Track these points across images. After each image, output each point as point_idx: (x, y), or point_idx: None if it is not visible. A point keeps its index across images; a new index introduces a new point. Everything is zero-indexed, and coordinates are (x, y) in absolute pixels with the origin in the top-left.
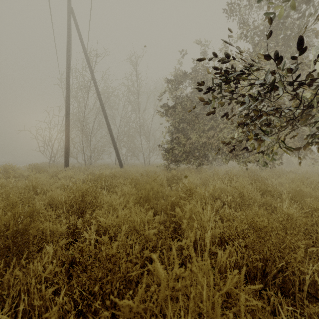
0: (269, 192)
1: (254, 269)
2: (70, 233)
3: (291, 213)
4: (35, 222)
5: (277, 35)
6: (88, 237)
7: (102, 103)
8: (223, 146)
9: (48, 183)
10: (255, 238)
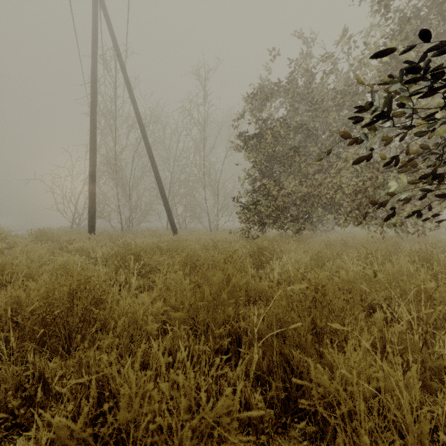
0: None
1: None
2: (21, 399)
3: None
4: None
5: (442, 2)
6: None
7: (146, 136)
8: (340, 198)
9: (34, 262)
10: None
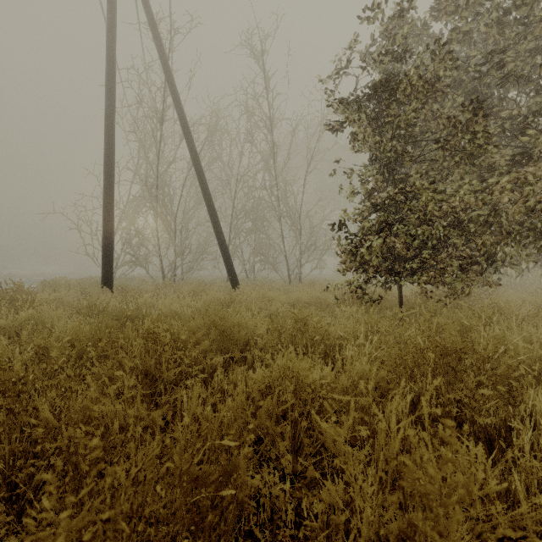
0: None
1: None
2: None
3: None
4: None
5: None
6: None
7: (190, 138)
8: None
9: None
10: None
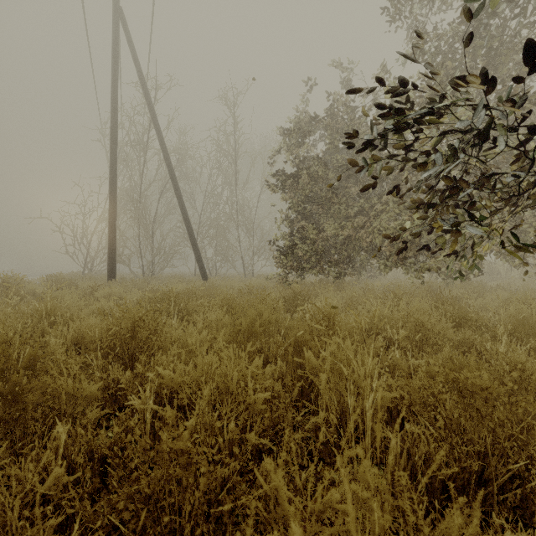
0: (469, 322)
1: (465, 473)
2: (108, 396)
3: (522, 360)
4: (40, 377)
5: (476, 48)
6: (140, 405)
7: (172, 170)
8: (380, 243)
9: (75, 306)
10: (464, 410)
